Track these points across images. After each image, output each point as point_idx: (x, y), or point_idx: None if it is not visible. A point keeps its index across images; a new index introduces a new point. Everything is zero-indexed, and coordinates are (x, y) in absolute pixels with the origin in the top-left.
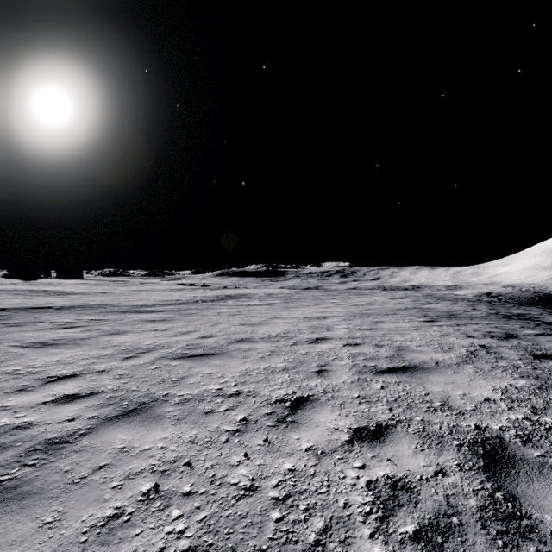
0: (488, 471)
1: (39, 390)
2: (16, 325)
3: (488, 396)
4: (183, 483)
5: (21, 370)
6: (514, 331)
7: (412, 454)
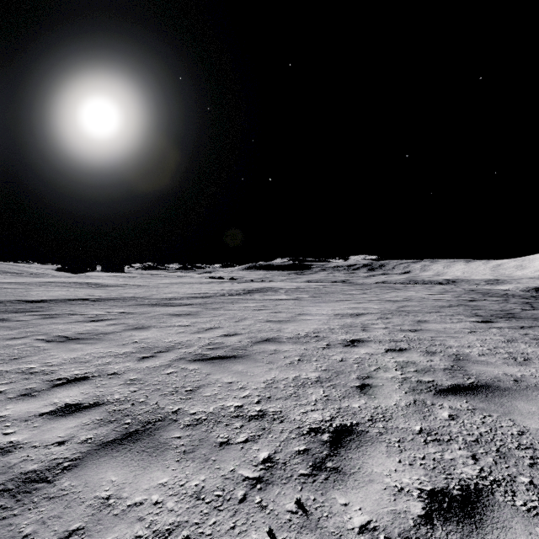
0: None
1: (42, 396)
2: (51, 317)
3: None
4: None
5: (36, 368)
6: None
7: None
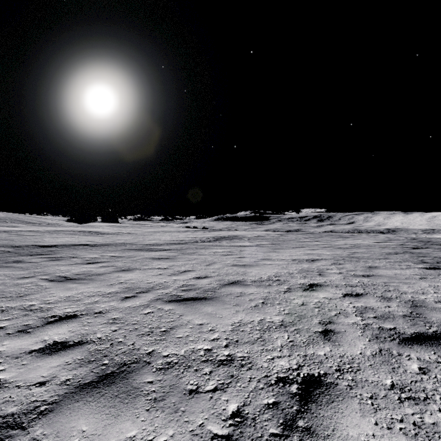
0: None
1: (36, 332)
2: (56, 259)
3: None
4: None
5: (36, 306)
6: None
7: None
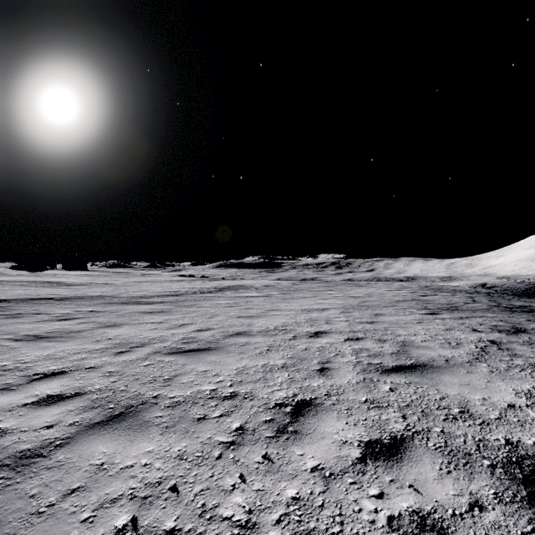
0: (534, 504)
1: (22, 389)
2: (14, 317)
3: (511, 401)
4: (166, 516)
5: (9, 366)
6: (521, 325)
7: (438, 479)
